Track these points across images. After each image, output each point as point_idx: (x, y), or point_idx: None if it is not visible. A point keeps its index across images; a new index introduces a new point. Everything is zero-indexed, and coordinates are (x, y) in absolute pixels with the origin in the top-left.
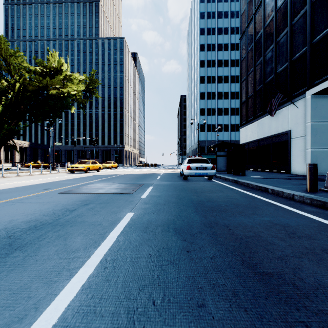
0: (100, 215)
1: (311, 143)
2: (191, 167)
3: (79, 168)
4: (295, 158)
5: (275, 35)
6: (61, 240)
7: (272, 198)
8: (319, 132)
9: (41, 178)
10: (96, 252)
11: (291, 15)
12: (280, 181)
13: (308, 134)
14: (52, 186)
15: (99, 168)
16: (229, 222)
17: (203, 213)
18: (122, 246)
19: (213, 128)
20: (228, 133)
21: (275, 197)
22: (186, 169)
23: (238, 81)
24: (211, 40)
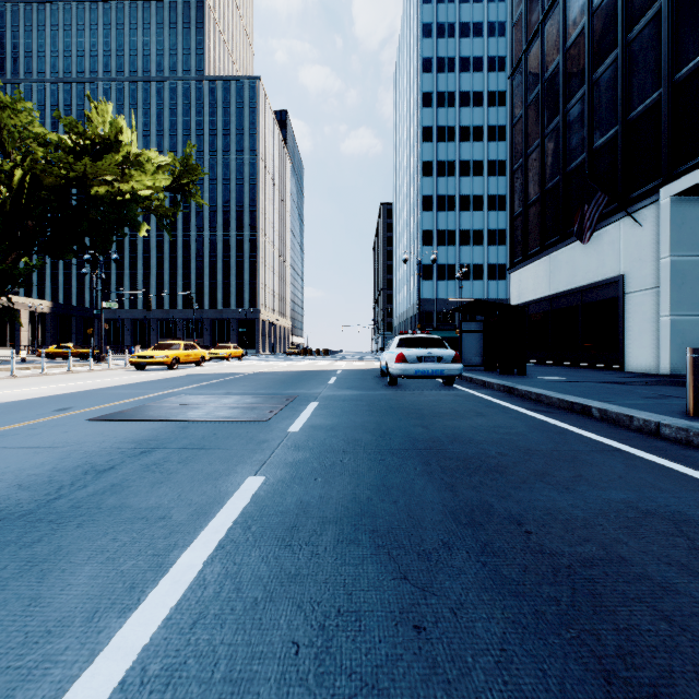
0: (173, 486)
1: (673, 304)
2: (407, 357)
3: (156, 360)
4: (635, 337)
5: (589, 65)
6: (27, 581)
7: (608, 432)
8: (688, 279)
9: (64, 381)
10: (119, 635)
11: (625, 20)
12: (610, 388)
13: (665, 283)
14: (79, 402)
15: (201, 360)
16: (520, 508)
17: (445, 478)
18: (211, 604)
19: (450, 274)
20: (482, 284)
21: (613, 430)
22: (396, 362)
23: (504, 173)
24: (446, 83)
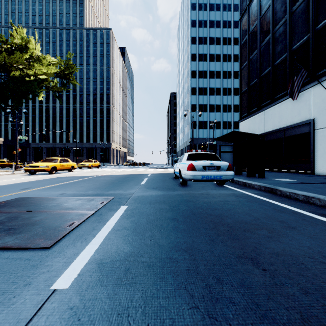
0: None
1: None
2: (196, 167)
3: (40, 168)
4: (321, 154)
5: (289, 3)
6: None
7: None
8: None
9: None
10: None
11: None
12: None
13: None
14: None
15: (71, 168)
16: None
17: None
18: None
19: (205, 126)
20: (220, 131)
21: None
22: (187, 170)
23: (230, 77)
24: (203, 33)
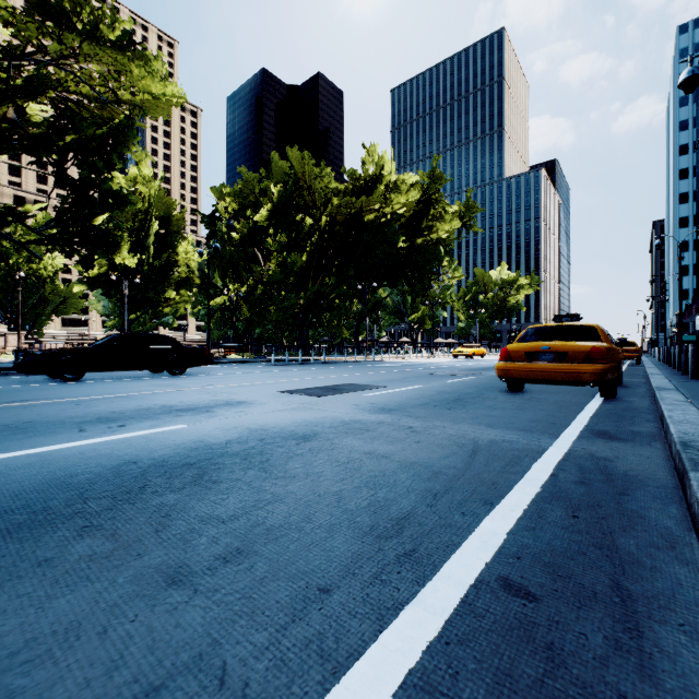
0: None
1: None
2: None
3: None
4: None
5: None
6: None
7: None
8: None
9: None
10: None
11: None
12: None
13: None
14: None
15: None
16: None
17: None
18: None
19: None
20: None
21: None
22: None
23: None
24: None
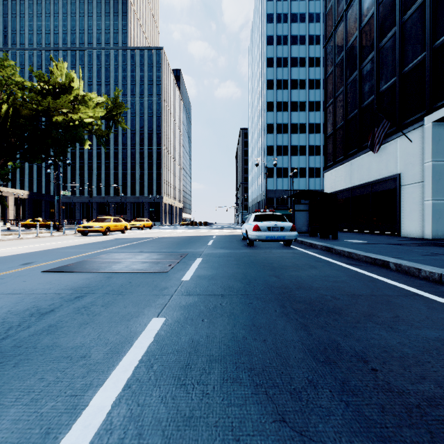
0: (95, 326)
1: (433, 192)
2: (261, 228)
3: (94, 229)
4: (407, 214)
5: (377, 38)
6: None
7: (405, 281)
8: (443, 176)
9: (32, 243)
10: None
11: (401, 8)
12: (396, 248)
13: (427, 179)
14: (39, 258)
15: (124, 229)
16: (362, 346)
17: (299, 318)
18: None
19: (285, 173)
20: (305, 180)
21: (407, 278)
22: (253, 231)
23: (319, 109)
24: (282, 52)
